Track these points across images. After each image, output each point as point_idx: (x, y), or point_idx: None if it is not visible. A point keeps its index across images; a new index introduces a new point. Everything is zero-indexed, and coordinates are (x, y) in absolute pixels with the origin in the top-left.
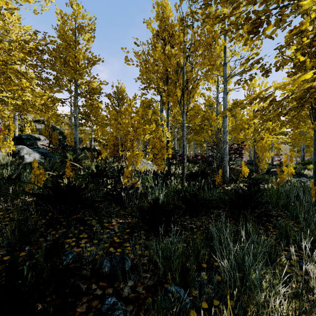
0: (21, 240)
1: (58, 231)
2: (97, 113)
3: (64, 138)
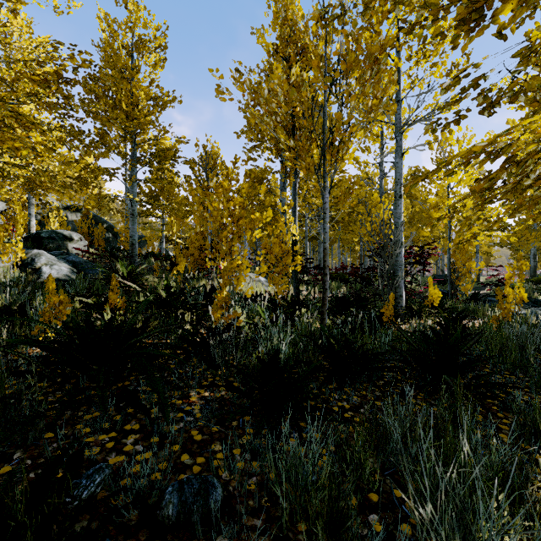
0: (3, 441)
1: (79, 421)
2: (171, 193)
3: (115, 236)
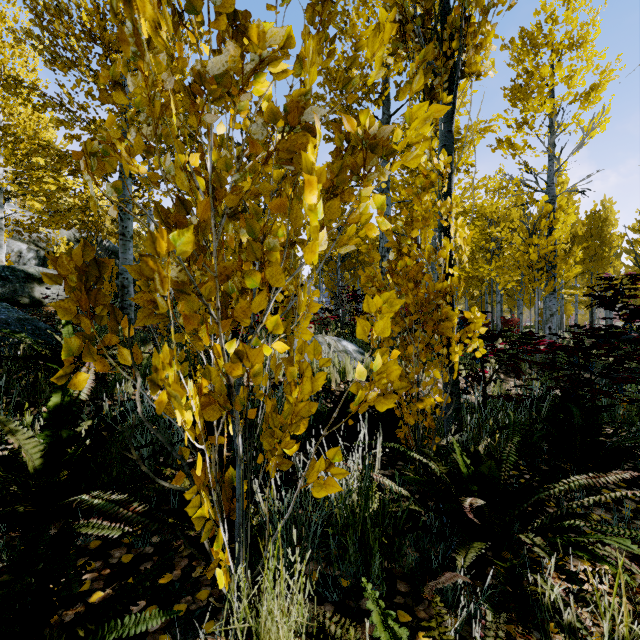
0: None
1: None
2: None
3: None
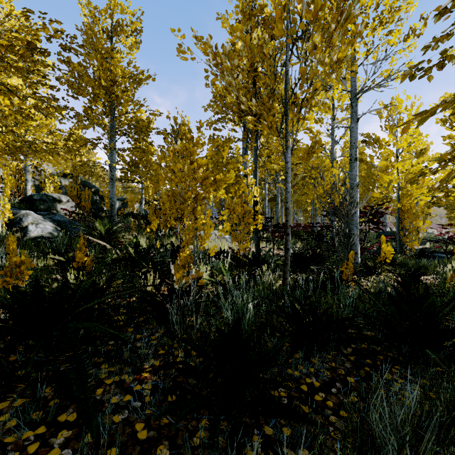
0: None
1: None
2: (149, 162)
3: (102, 199)
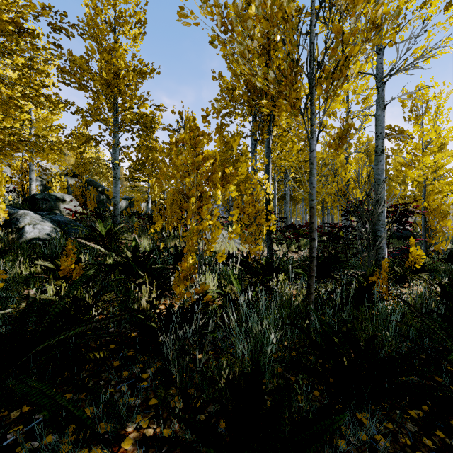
0: None
1: None
2: (155, 161)
3: (109, 198)
